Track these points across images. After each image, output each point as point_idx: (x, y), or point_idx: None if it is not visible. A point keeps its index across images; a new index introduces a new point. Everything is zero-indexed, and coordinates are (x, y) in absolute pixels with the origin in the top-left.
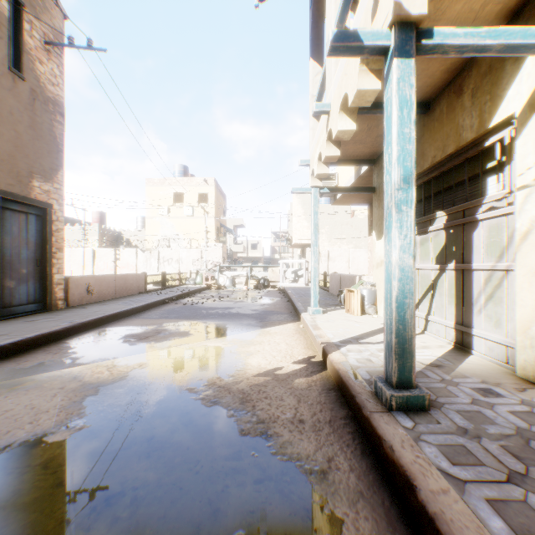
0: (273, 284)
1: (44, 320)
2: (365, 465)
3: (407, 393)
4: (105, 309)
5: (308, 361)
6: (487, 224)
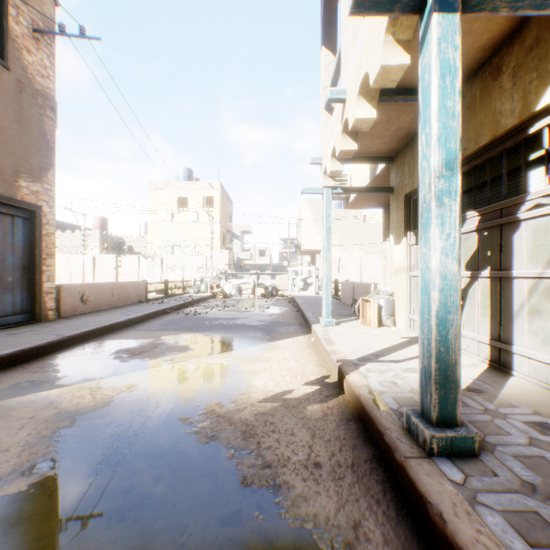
0: (282, 292)
1: (30, 333)
2: (403, 533)
3: (451, 433)
4: (99, 320)
5: (321, 382)
6: (532, 224)
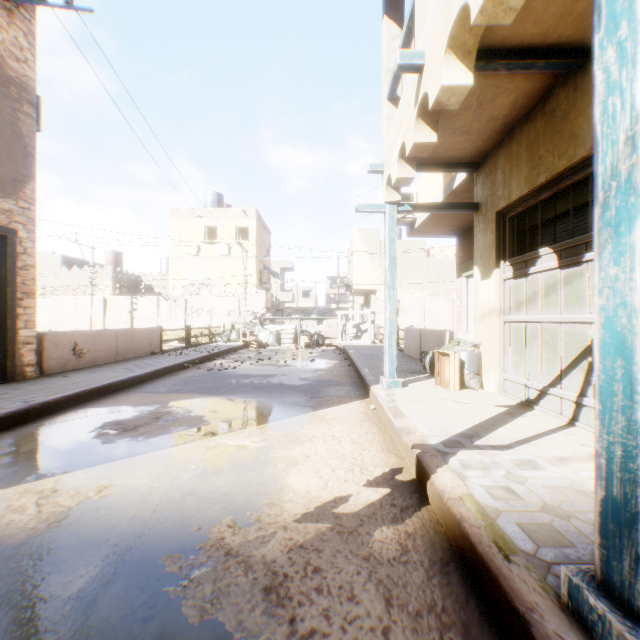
0: (329, 341)
1: None
2: None
3: None
4: (92, 379)
5: (391, 481)
6: None
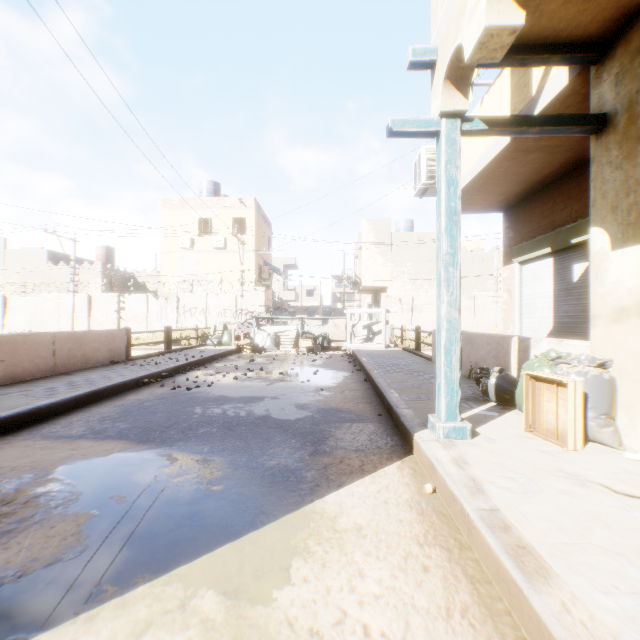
0: (336, 345)
1: None
2: None
3: None
4: None
5: None
6: None
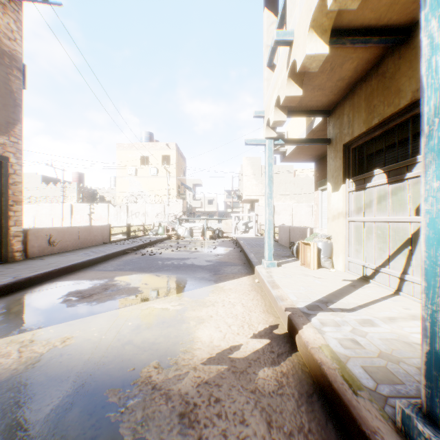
0: (226, 235)
1: None
2: None
3: None
4: (61, 261)
5: (270, 334)
6: None
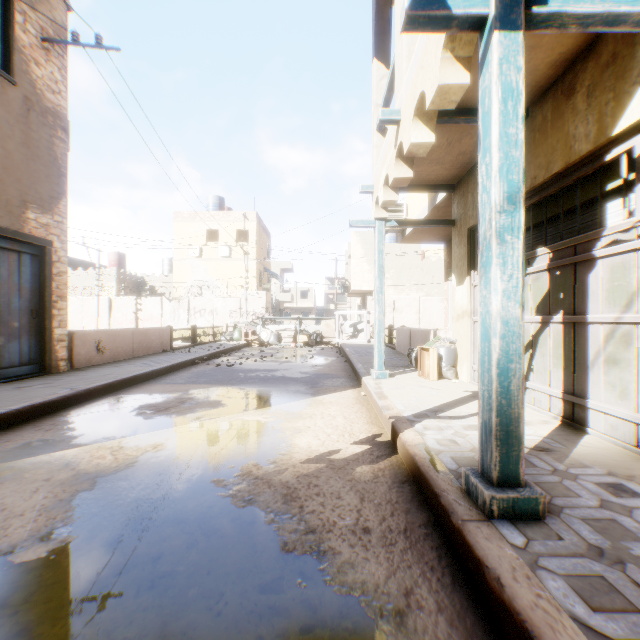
0: (327, 340)
1: (39, 386)
2: (459, 601)
3: (513, 494)
4: (118, 372)
5: (372, 441)
6: (609, 263)
